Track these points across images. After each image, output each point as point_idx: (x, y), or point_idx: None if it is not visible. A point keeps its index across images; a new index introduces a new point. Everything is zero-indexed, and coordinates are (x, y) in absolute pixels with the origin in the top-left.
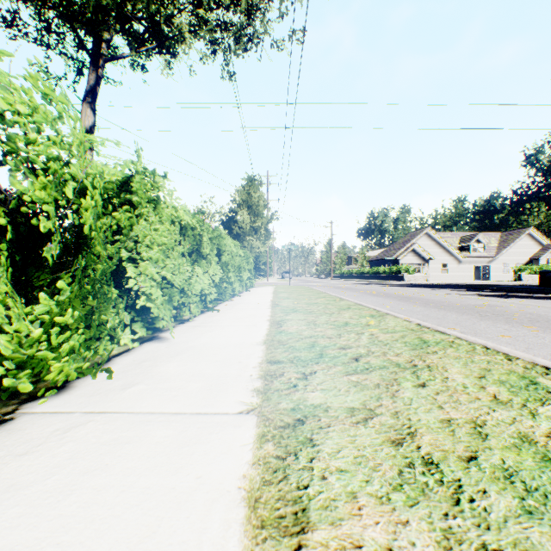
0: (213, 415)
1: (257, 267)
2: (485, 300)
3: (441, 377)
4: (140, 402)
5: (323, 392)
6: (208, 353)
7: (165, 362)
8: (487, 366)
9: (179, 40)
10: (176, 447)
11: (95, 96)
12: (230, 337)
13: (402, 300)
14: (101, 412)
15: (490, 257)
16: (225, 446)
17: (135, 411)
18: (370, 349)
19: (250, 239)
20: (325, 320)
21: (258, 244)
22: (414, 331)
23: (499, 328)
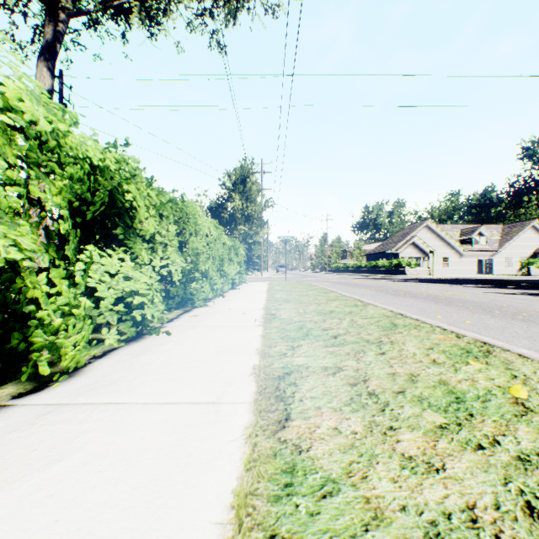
0: None
1: (251, 260)
2: None
3: None
4: None
5: None
6: None
7: None
8: None
9: None
10: None
11: (54, 55)
12: None
13: (440, 302)
14: None
15: (492, 251)
16: None
17: None
18: None
19: (242, 229)
20: (385, 374)
21: (251, 234)
22: None
23: None
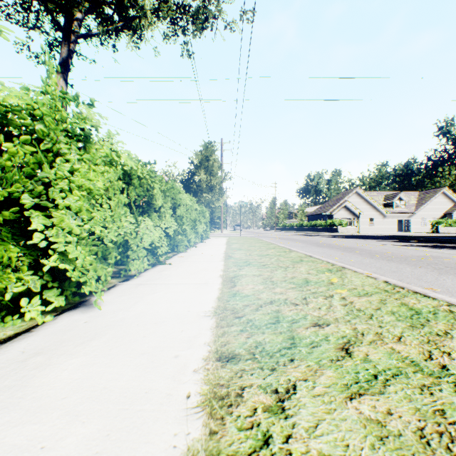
0: None
1: (213, 221)
2: (424, 251)
3: None
4: None
5: None
6: (137, 334)
7: (66, 355)
8: None
9: (142, 17)
10: None
11: (68, 68)
12: (173, 303)
13: (346, 250)
14: None
15: (410, 213)
16: None
17: None
18: (355, 326)
19: (207, 196)
20: (281, 276)
21: (213, 200)
22: (389, 292)
23: None
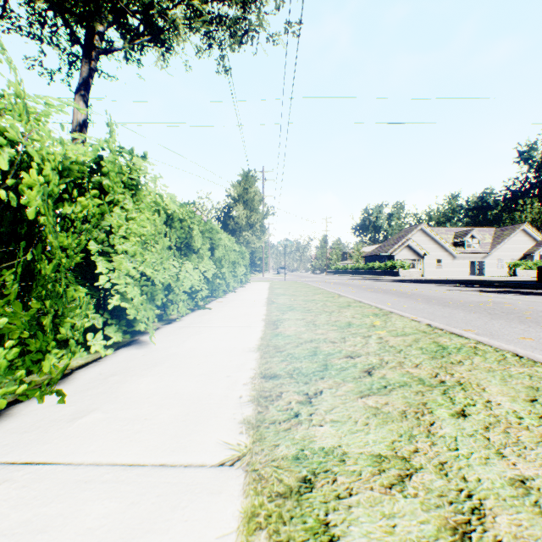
0: (182, 469)
1: (253, 262)
2: (488, 297)
3: (481, 400)
4: (87, 443)
5: (334, 425)
6: (192, 363)
7: (138, 376)
8: (532, 382)
9: (173, 32)
10: (114, 541)
11: (88, 89)
12: (219, 342)
13: (402, 296)
14: (26, 464)
15: (484, 253)
16: (191, 539)
17: (75, 460)
18: (382, 357)
19: (246, 235)
20: (325, 320)
21: (254, 239)
22: (427, 333)
23: (516, 328)
